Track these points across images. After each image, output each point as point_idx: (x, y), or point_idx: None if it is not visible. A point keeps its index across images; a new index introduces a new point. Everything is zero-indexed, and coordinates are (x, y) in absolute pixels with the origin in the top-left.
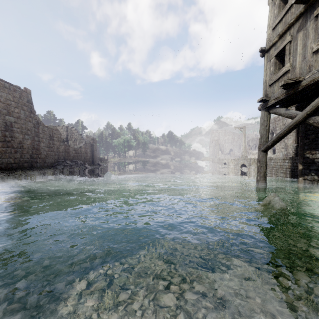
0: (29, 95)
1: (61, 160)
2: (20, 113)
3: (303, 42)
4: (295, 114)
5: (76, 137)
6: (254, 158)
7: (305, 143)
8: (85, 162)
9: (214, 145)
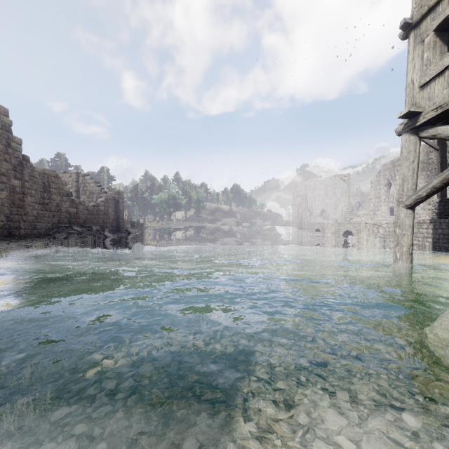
0: (4, 118)
1: (63, 225)
2: None
3: None
4: None
5: (93, 189)
6: (367, 222)
7: None
8: (106, 228)
9: (299, 204)
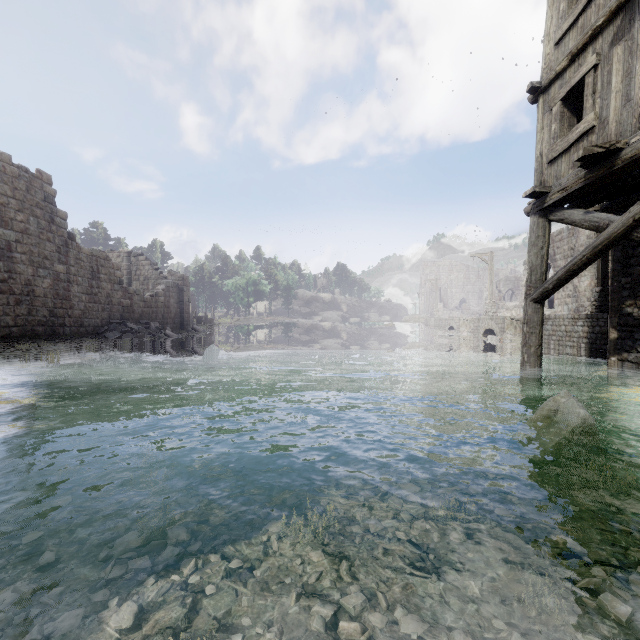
0: (47, 187)
1: (115, 321)
2: (29, 224)
3: (624, 66)
4: (607, 221)
5: (148, 274)
6: (512, 317)
7: (623, 284)
8: (167, 326)
9: (429, 292)
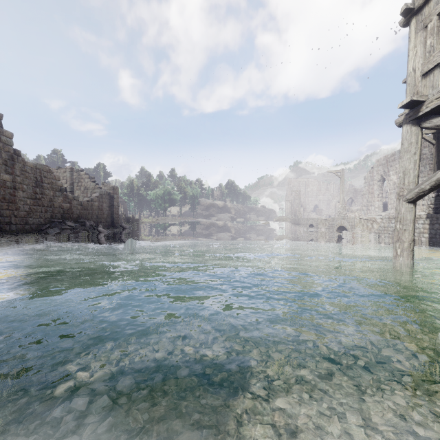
0: None
1: (56, 220)
2: None
3: None
4: None
5: (87, 185)
6: (361, 217)
7: None
8: (101, 224)
9: (293, 200)
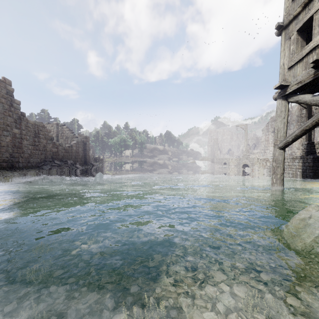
0: (8, 87)
1: (48, 160)
2: None
3: None
4: None
5: (68, 135)
6: (258, 158)
7: None
8: (77, 162)
9: (213, 145)
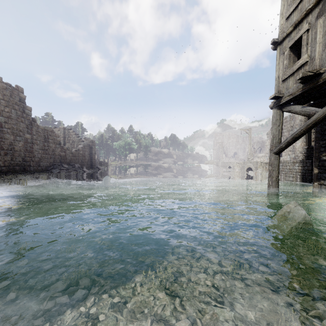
0: (21, 94)
1: (56, 164)
2: (11, 113)
3: (324, 29)
4: (314, 111)
5: (74, 139)
6: (261, 162)
7: (321, 144)
8: (84, 166)
9: (218, 148)
